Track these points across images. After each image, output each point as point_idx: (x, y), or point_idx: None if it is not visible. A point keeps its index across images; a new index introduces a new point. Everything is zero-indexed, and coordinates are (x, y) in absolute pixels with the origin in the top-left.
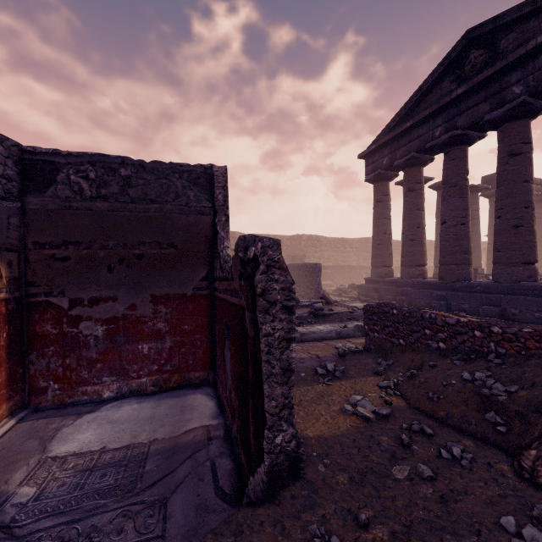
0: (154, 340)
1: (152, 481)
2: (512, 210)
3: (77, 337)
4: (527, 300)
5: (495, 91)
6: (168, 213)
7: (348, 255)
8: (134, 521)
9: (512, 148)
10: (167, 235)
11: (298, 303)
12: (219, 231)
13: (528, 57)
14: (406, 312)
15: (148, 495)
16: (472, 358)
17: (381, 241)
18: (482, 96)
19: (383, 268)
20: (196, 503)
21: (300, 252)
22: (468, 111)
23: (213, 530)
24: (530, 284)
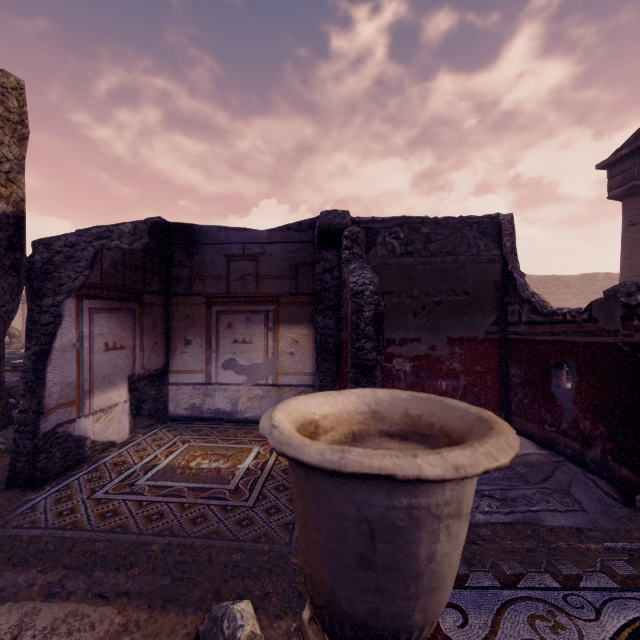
0: (450, 378)
1: (540, 478)
2: None
3: (391, 371)
4: None
5: None
6: (461, 264)
7: (563, 298)
8: (552, 498)
9: None
10: (460, 284)
11: None
12: (517, 278)
13: None
14: None
15: (549, 485)
16: None
17: (636, 278)
18: None
19: None
20: (595, 497)
21: None
22: None
23: (623, 517)
24: None
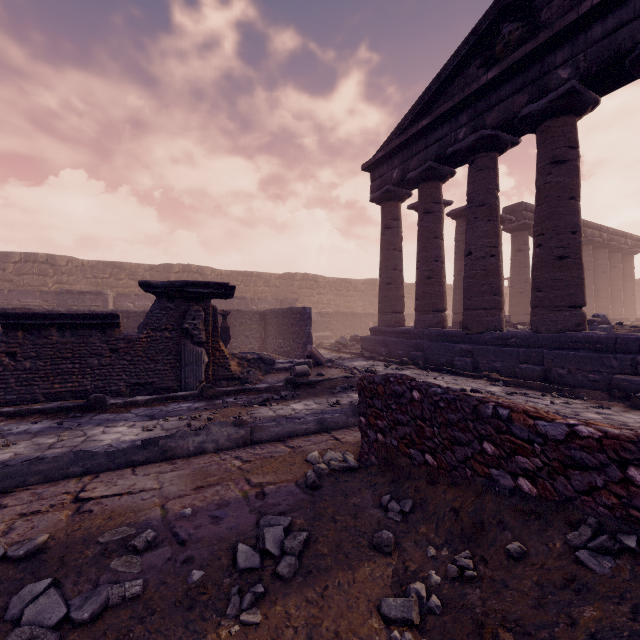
0: None
1: None
2: (557, 236)
3: None
4: (578, 356)
5: (536, 75)
6: None
7: (352, 299)
8: None
9: (556, 153)
10: None
11: (273, 365)
12: None
13: (578, 26)
14: (439, 397)
15: None
16: (632, 549)
17: (390, 280)
18: (518, 83)
19: (392, 315)
20: None
21: (292, 295)
22: (501, 104)
23: None
24: (581, 334)
